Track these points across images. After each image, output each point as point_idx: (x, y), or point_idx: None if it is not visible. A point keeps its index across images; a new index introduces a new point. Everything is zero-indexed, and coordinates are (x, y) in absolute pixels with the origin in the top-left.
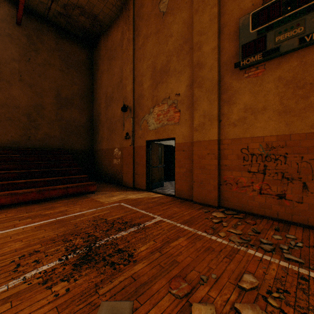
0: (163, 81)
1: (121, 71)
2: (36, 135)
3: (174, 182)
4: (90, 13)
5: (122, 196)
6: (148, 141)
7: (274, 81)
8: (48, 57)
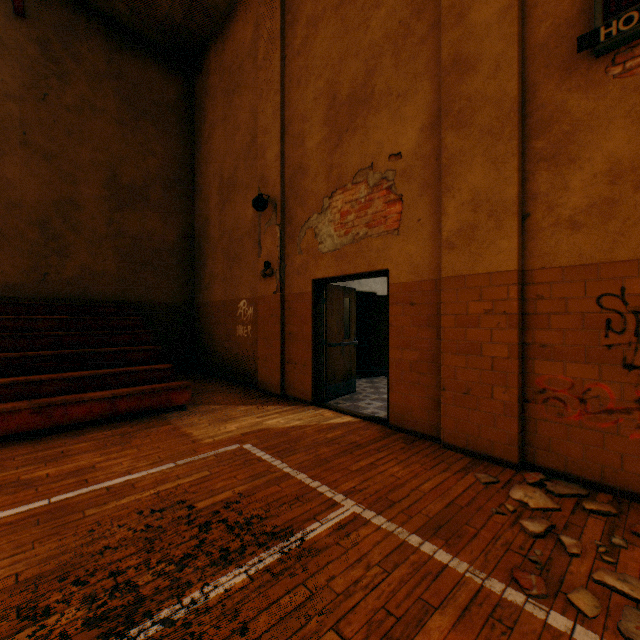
0: (355, 126)
1: (255, 117)
2: (60, 269)
3: (379, 380)
4: None
5: (251, 419)
6: (319, 280)
7: None
8: (89, 91)
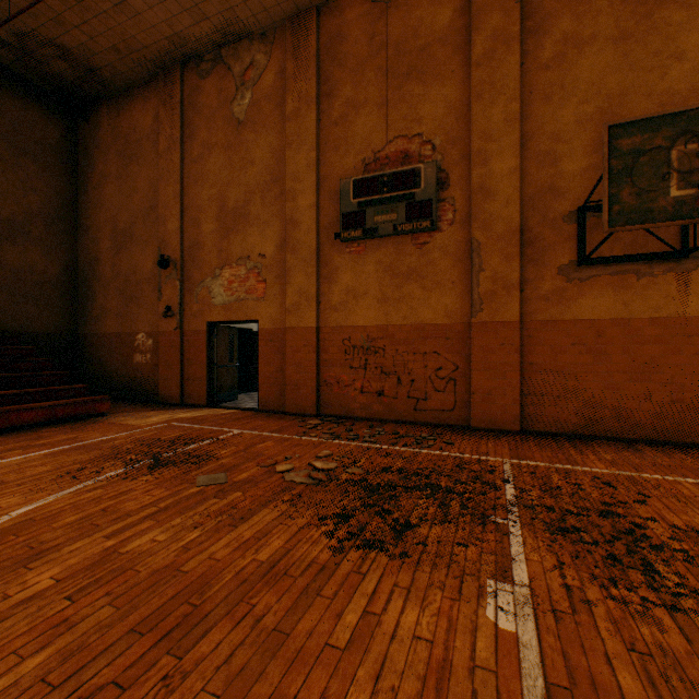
0: (238, 230)
1: (155, 190)
2: None
3: (255, 393)
4: (83, 61)
5: (166, 415)
6: (212, 322)
7: (375, 264)
8: None
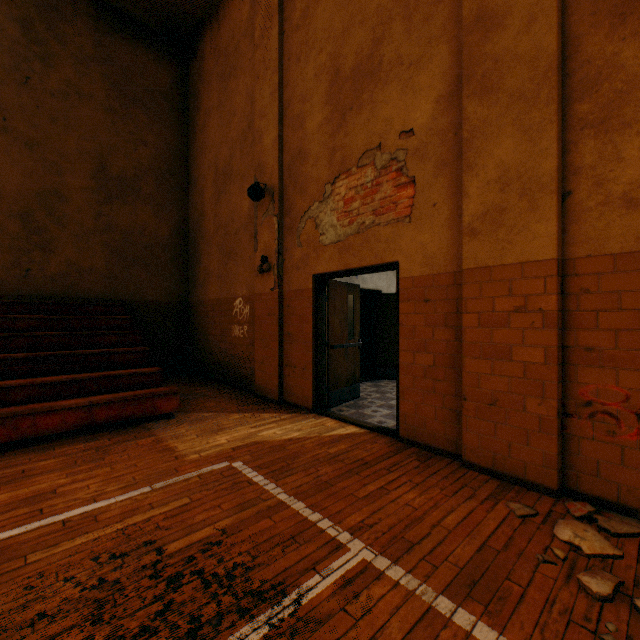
0: (361, 102)
1: (251, 101)
2: (44, 265)
3: (385, 383)
4: None
5: (245, 429)
6: (320, 275)
7: None
8: (75, 75)
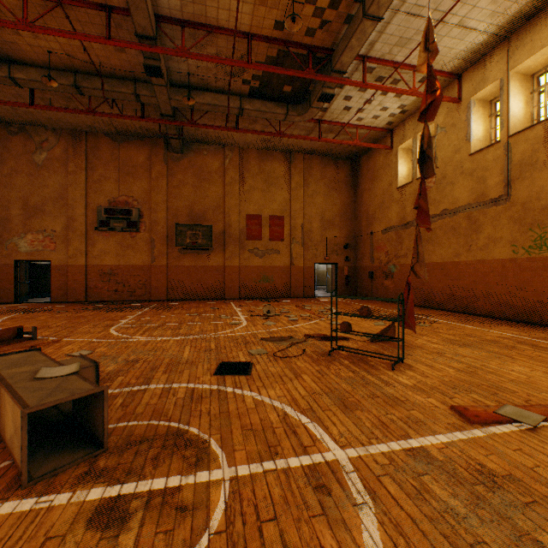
0: (38, 216)
1: None
2: None
3: (35, 299)
4: None
5: None
6: (19, 260)
7: (114, 241)
8: None
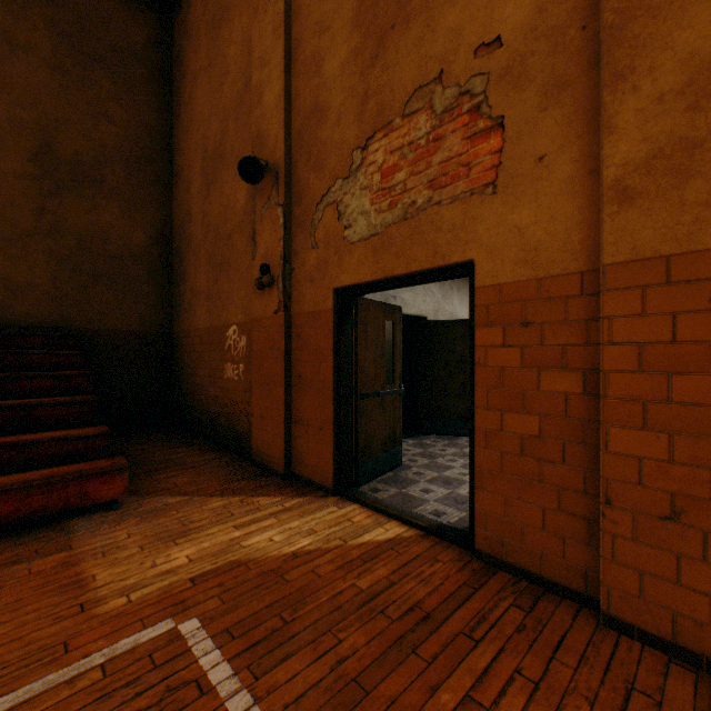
0: (409, 13)
1: (249, 49)
2: None
3: (432, 440)
4: None
5: (224, 532)
6: (345, 289)
7: None
8: (5, 16)
